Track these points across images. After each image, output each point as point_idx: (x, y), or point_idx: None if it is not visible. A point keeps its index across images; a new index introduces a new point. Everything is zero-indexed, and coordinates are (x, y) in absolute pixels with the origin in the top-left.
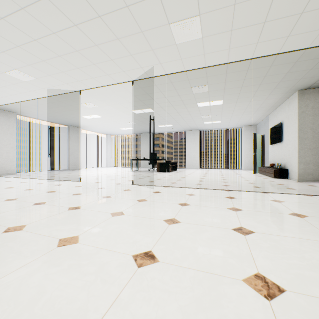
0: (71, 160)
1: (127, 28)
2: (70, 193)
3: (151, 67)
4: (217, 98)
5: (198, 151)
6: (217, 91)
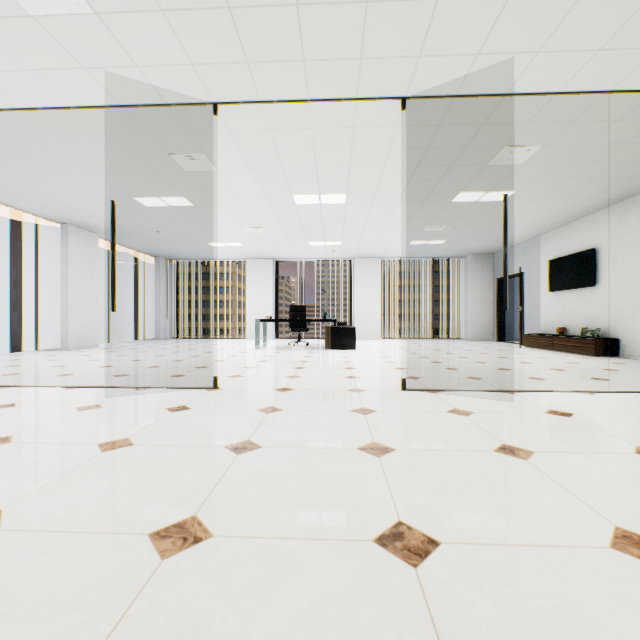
0: (71, 323)
1: None
2: (339, 448)
3: (504, 58)
4: (513, 185)
5: (379, 302)
6: (535, 168)
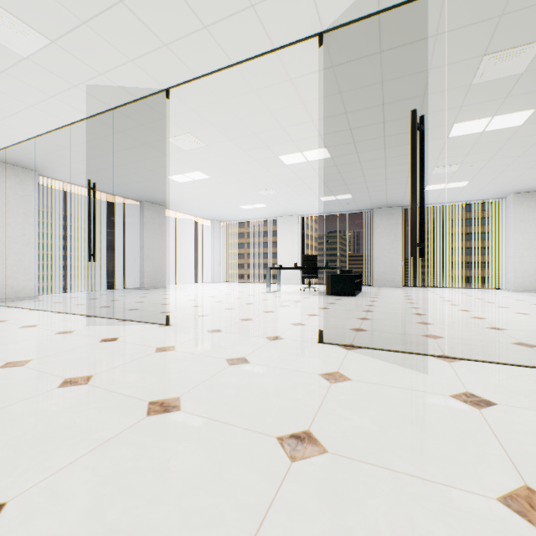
0: (146, 270)
1: None
2: (136, 397)
3: None
4: (525, 101)
5: (399, 250)
6: None
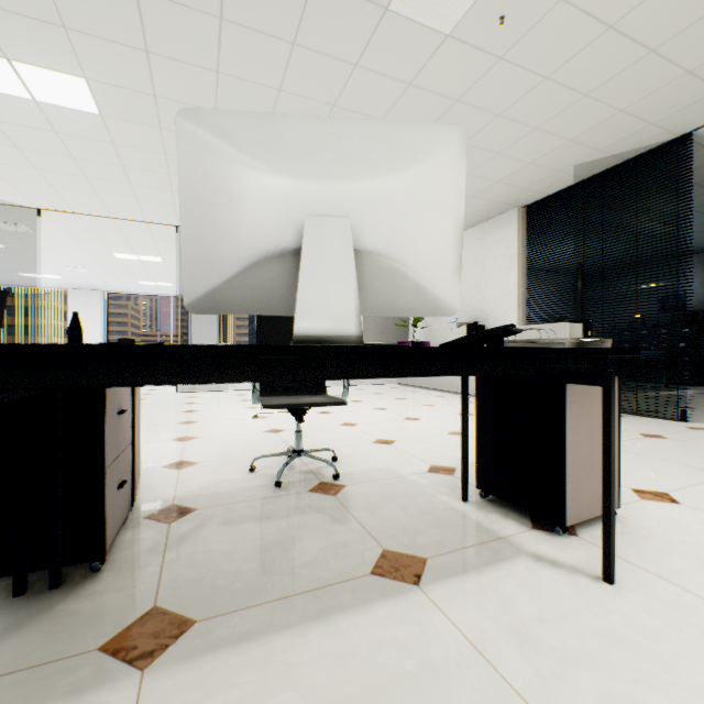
0: None
1: None
2: None
3: None
4: None
5: (216, 336)
6: None
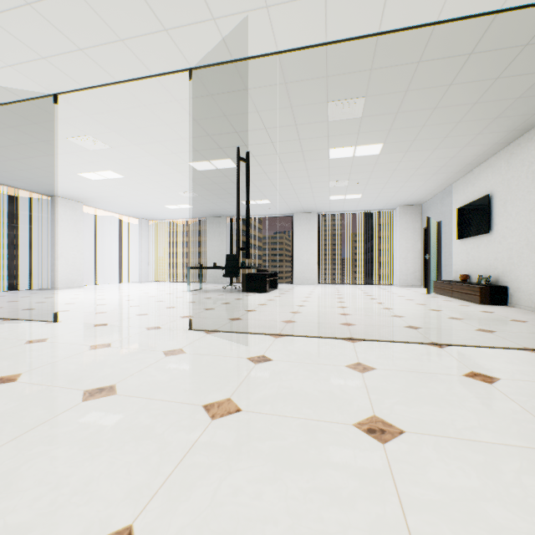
0: (58, 269)
1: None
2: None
3: (241, 18)
4: (374, 137)
5: (315, 251)
6: (380, 119)
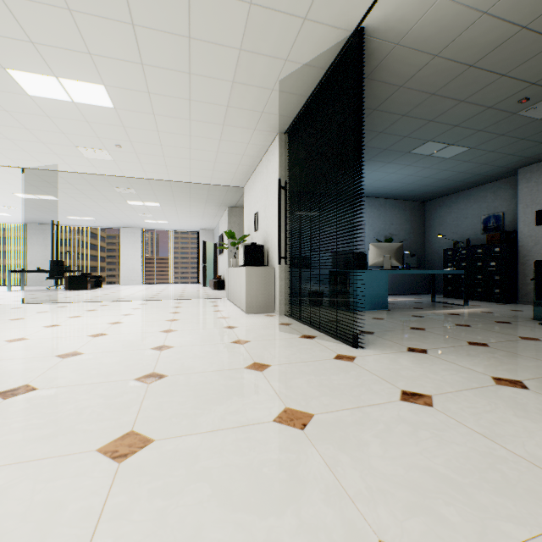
0: None
1: (25, 137)
2: None
3: (55, 163)
4: (151, 200)
5: (140, 259)
6: (148, 195)
